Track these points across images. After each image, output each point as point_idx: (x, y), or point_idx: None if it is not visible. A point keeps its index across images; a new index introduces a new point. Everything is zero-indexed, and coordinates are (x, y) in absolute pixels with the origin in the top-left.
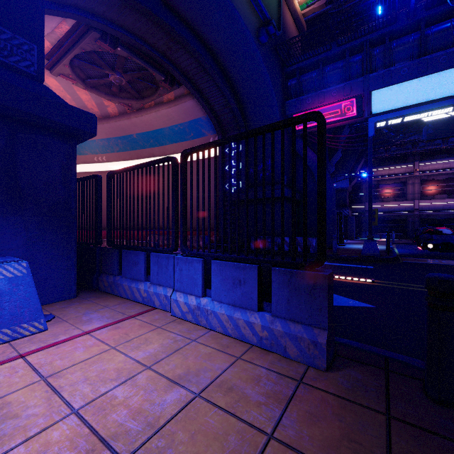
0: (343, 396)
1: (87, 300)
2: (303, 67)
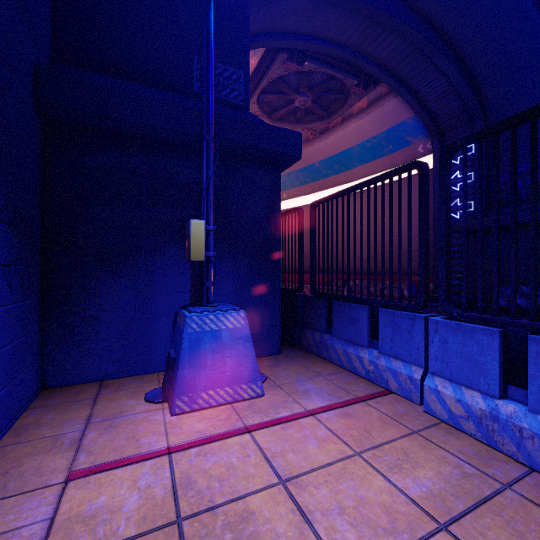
0: None
1: (293, 360)
2: None
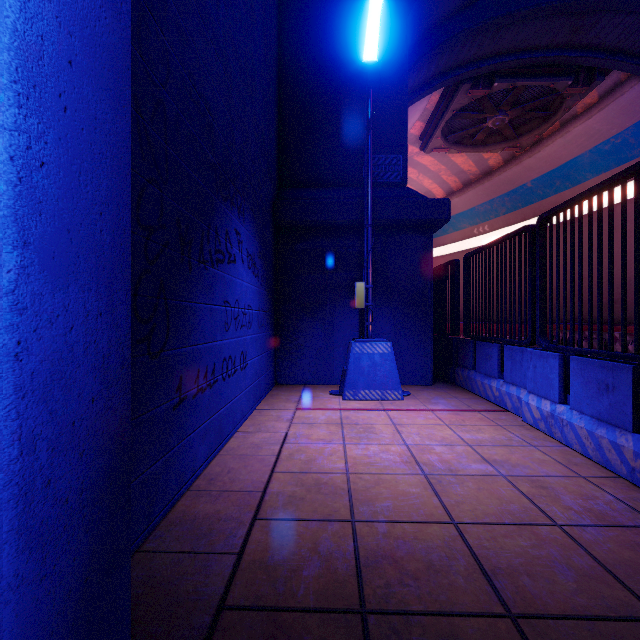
0: None
1: (440, 389)
2: None
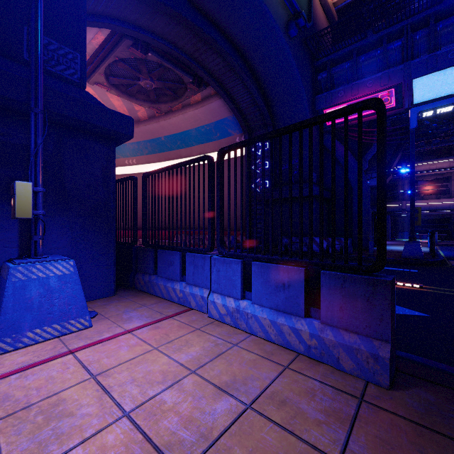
0: (417, 421)
1: (125, 298)
2: (334, 58)
